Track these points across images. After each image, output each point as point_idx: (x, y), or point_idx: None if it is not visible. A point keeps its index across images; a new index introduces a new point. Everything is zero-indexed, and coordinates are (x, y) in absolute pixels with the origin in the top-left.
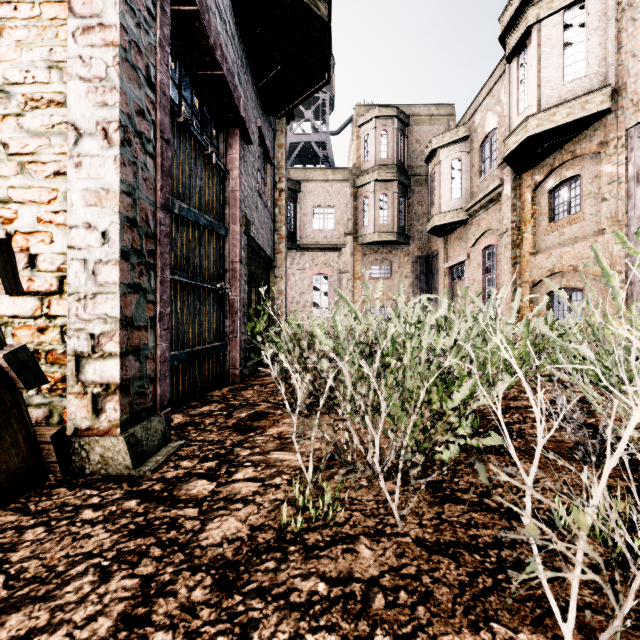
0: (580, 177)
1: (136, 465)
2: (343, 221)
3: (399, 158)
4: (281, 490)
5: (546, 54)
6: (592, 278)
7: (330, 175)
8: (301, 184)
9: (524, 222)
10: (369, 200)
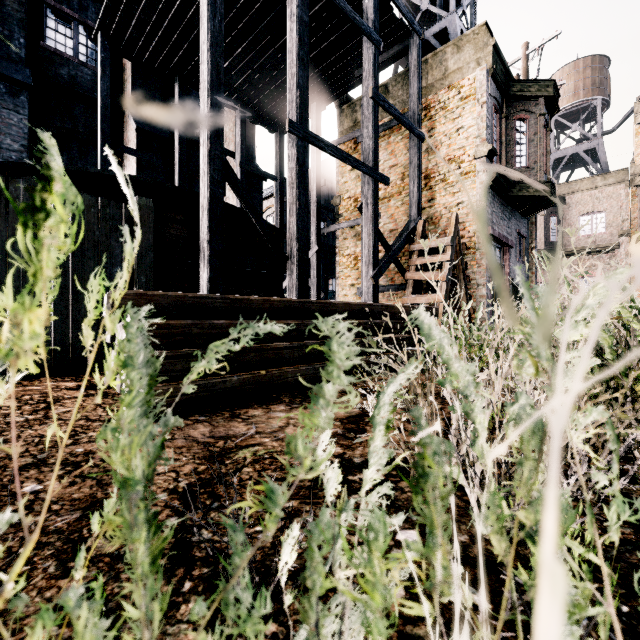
0: None
1: None
2: (616, 223)
3: None
4: None
5: None
6: None
7: (599, 182)
8: (565, 198)
9: None
10: None
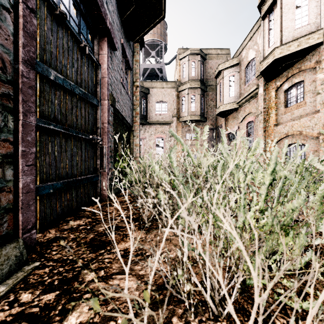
0: (303, 82)
1: None
2: (171, 109)
3: (201, 76)
4: None
5: (285, 13)
6: (311, 138)
7: (165, 85)
8: (149, 90)
9: (270, 108)
10: (185, 98)
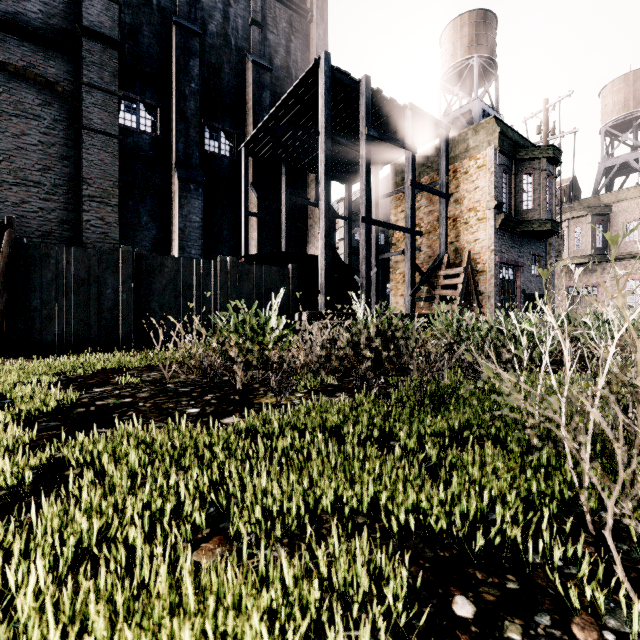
0: None
1: None
2: None
3: None
4: None
5: None
6: None
7: None
8: (611, 206)
9: None
10: None
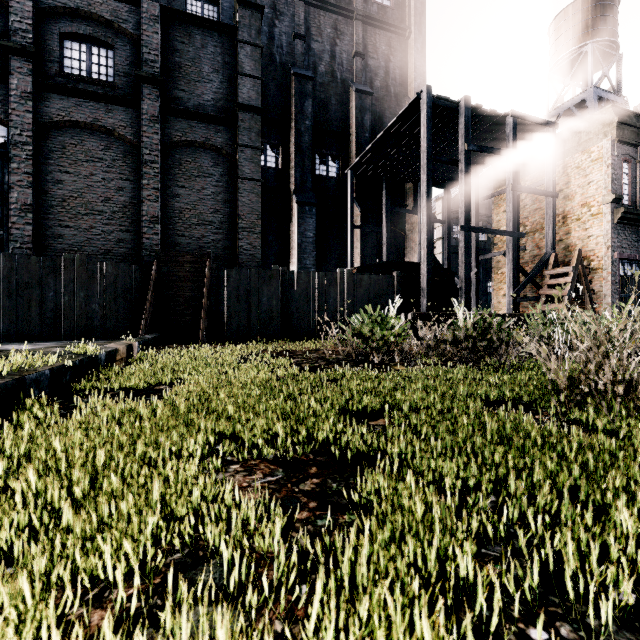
0: None
1: None
2: None
3: None
4: None
5: None
6: None
7: None
8: None
9: None
10: None
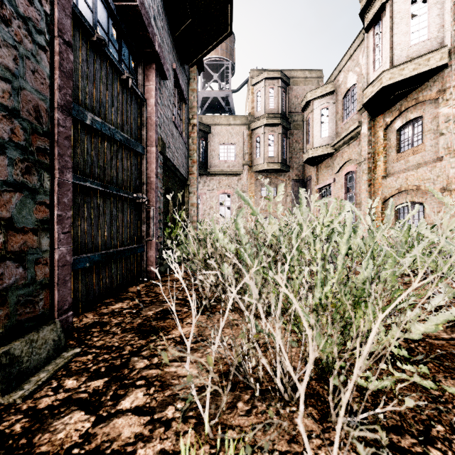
0: (421, 118)
1: (7, 390)
2: (241, 154)
3: (282, 108)
4: (171, 431)
5: (396, 24)
6: (432, 194)
7: (232, 121)
8: (210, 127)
9: (377, 153)
10: (260, 139)
